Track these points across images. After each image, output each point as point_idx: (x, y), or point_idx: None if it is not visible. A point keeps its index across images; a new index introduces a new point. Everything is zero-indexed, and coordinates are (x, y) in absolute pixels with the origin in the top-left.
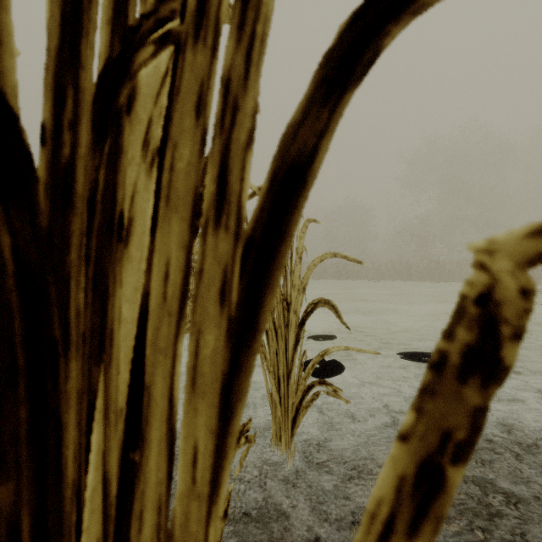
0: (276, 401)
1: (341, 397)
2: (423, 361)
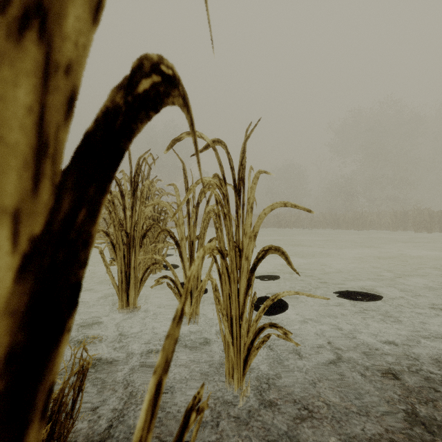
0: (229, 342)
1: (291, 340)
2: (357, 299)
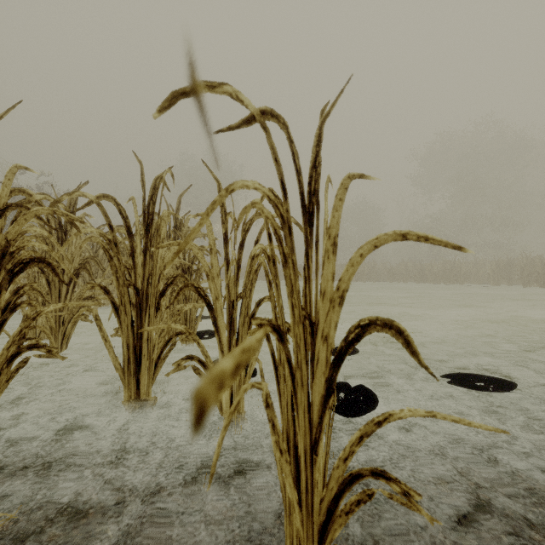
0: (293, 502)
1: (420, 508)
2: (479, 388)
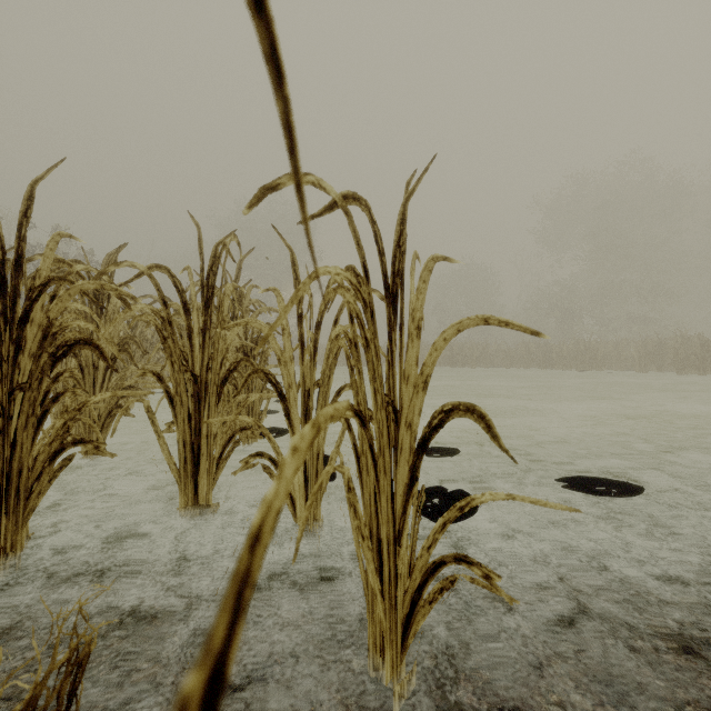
0: (375, 590)
1: (500, 590)
2: (599, 492)
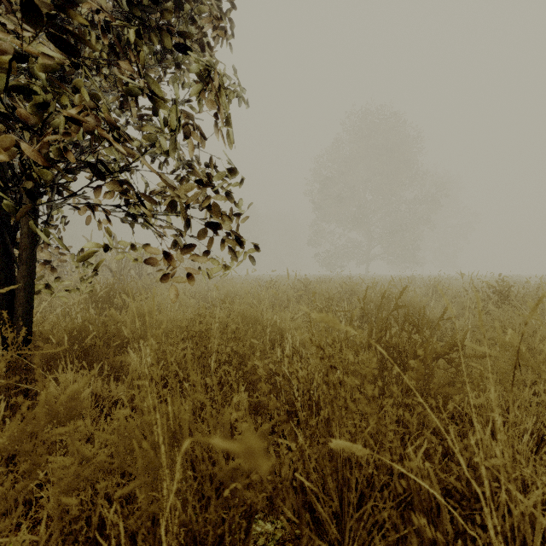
0: None
1: None
2: None
